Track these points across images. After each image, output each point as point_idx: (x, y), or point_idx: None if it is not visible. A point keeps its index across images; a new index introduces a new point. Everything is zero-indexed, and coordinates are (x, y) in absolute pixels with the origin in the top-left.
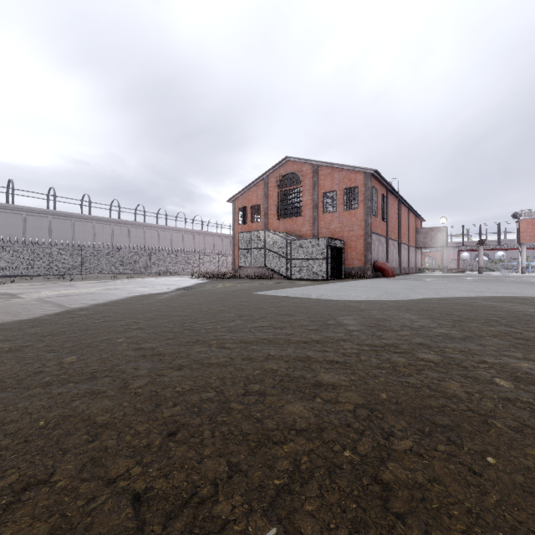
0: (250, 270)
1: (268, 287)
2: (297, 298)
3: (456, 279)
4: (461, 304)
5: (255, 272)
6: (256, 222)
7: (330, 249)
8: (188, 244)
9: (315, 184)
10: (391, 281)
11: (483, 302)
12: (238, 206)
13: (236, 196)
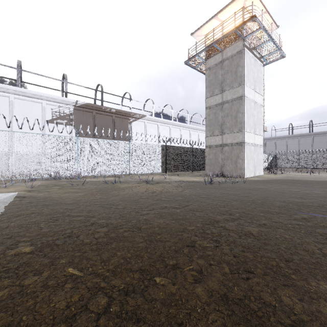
0: None
1: None
2: None
3: None
4: None
5: None
6: None
7: None
8: None
9: None
10: None
11: None
12: None
13: None
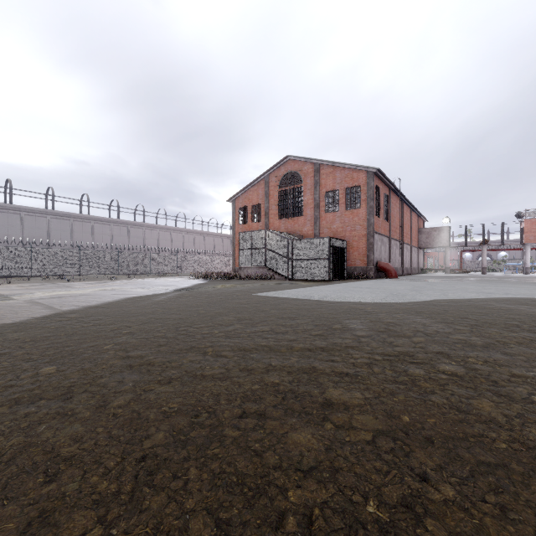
0: (250, 270)
1: (269, 288)
2: (299, 299)
3: (460, 280)
4: (473, 307)
5: (255, 272)
6: (256, 222)
7: (332, 249)
8: (188, 244)
9: (317, 183)
10: (395, 282)
11: (497, 304)
12: (239, 205)
13: (236, 195)
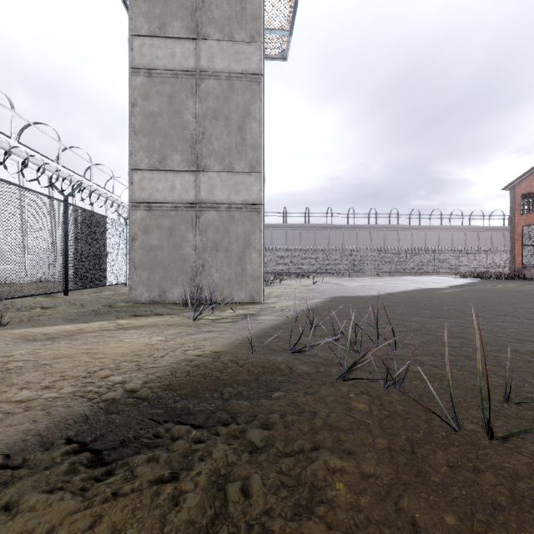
0: None
1: None
2: None
3: None
4: None
5: None
6: None
7: None
8: (444, 242)
9: None
10: None
11: None
12: (520, 192)
13: (515, 181)
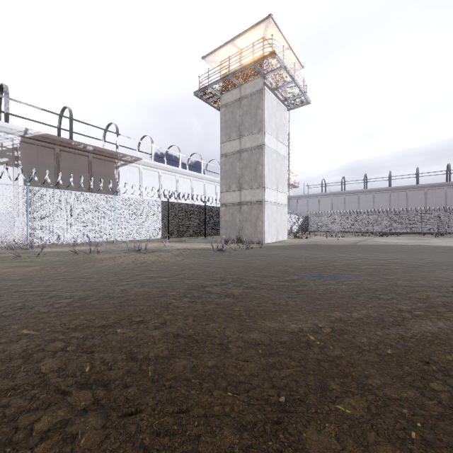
0: None
1: None
2: None
3: None
4: None
5: None
6: None
7: None
8: None
9: None
10: None
11: None
12: None
13: None
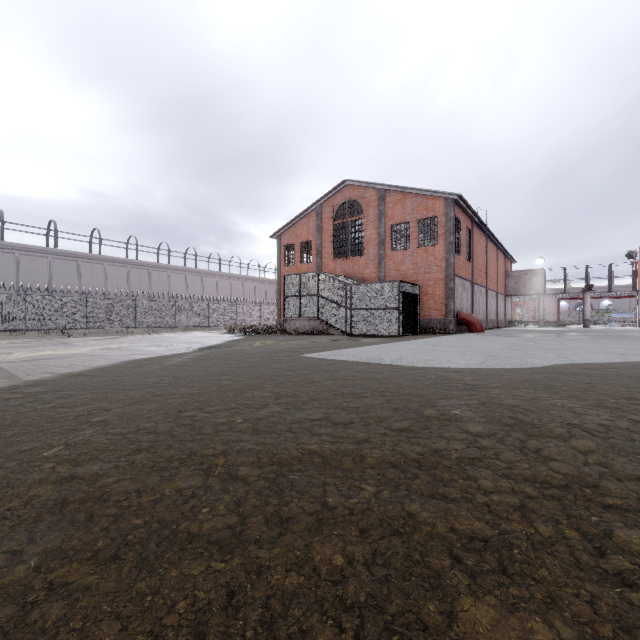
0: (298, 323)
1: (322, 346)
2: (363, 363)
3: (565, 335)
4: (626, 378)
5: (305, 325)
6: (306, 263)
7: (402, 296)
8: (223, 291)
9: (381, 214)
10: (483, 337)
11: None
12: (284, 242)
13: (281, 230)
